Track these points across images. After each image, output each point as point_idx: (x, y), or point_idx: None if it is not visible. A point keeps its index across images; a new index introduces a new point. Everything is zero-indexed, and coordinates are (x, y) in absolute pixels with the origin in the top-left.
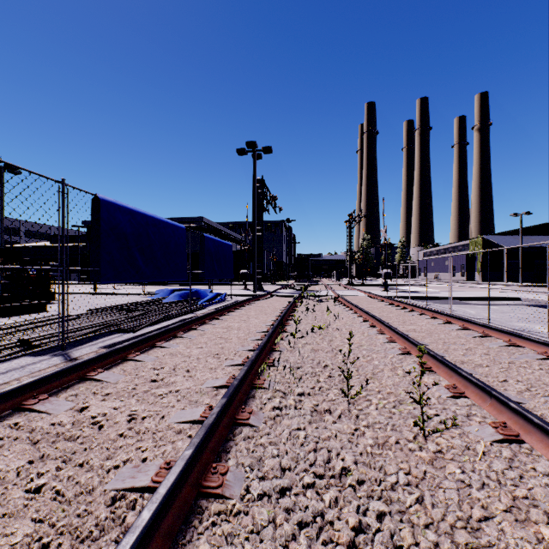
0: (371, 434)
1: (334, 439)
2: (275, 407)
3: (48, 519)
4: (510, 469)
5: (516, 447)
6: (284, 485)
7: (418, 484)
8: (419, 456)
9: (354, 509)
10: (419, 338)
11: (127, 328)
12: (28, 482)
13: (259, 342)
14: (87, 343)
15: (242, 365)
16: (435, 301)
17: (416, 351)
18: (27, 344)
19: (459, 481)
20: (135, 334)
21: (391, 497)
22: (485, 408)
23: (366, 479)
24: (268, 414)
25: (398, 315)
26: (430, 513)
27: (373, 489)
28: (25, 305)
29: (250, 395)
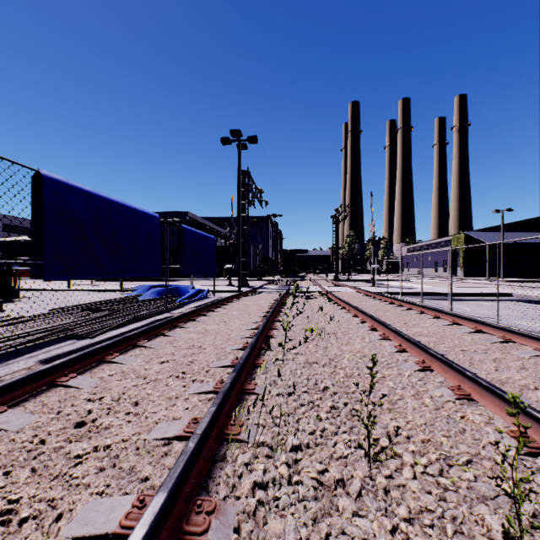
0: None
1: None
2: (257, 485)
3: None
4: None
5: None
6: None
7: None
8: None
9: None
10: (431, 345)
11: (83, 333)
12: None
13: (239, 353)
14: (25, 354)
15: (213, 393)
16: (425, 297)
17: (440, 367)
18: None
19: None
20: (92, 340)
21: None
22: None
23: None
24: (243, 509)
25: (396, 314)
26: None
27: None
28: None
29: (218, 456)
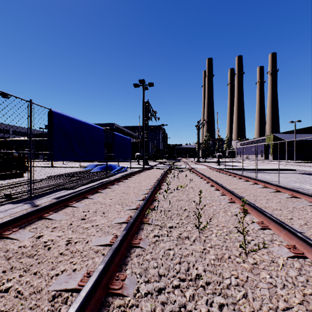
0: (213, 252)
1: (191, 256)
2: (155, 235)
3: (11, 311)
4: (300, 275)
5: (302, 261)
6: (161, 287)
7: (243, 285)
8: (243, 266)
9: (205, 302)
10: (239, 193)
11: (69, 187)
12: (1, 285)
13: (146, 195)
14: (45, 196)
15: (136, 209)
16: (247, 171)
17: (238, 200)
18: (10, 196)
19: (269, 283)
20: (73, 190)
21: (227, 293)
22: (282, 236)
23: (211, 281)
24: (151, 240)
25: (226, 179)
26: (252, 304)
27: (216, 288)
28: (10, 174)
29: (140, 227)
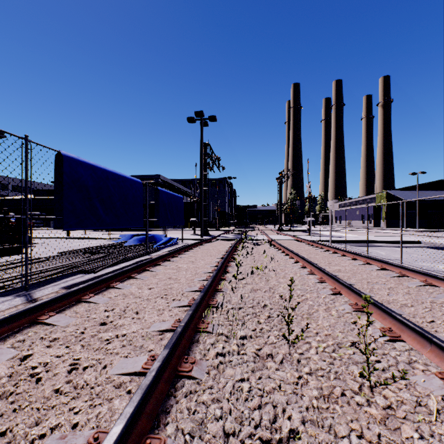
0: (314, 383)
1: (279, 392)
2: (218, 353)
3: None
4: None
5: None
6: None
7: None
8: (368, 413)
9: None
10: (345, 278)
11: (88, 269)
12: None
13: (204, 283)
14: (50, 283)
15: (188, 307)
16: (350, 244)
17: (346, 291)
18: None
19: None
20: (95, 274)
21: None
22: (426, 355)
23: None
24: (211, 363)
25: (323, 256)
26: None
27: None
28: (3, 249)
29: (194, 339)
